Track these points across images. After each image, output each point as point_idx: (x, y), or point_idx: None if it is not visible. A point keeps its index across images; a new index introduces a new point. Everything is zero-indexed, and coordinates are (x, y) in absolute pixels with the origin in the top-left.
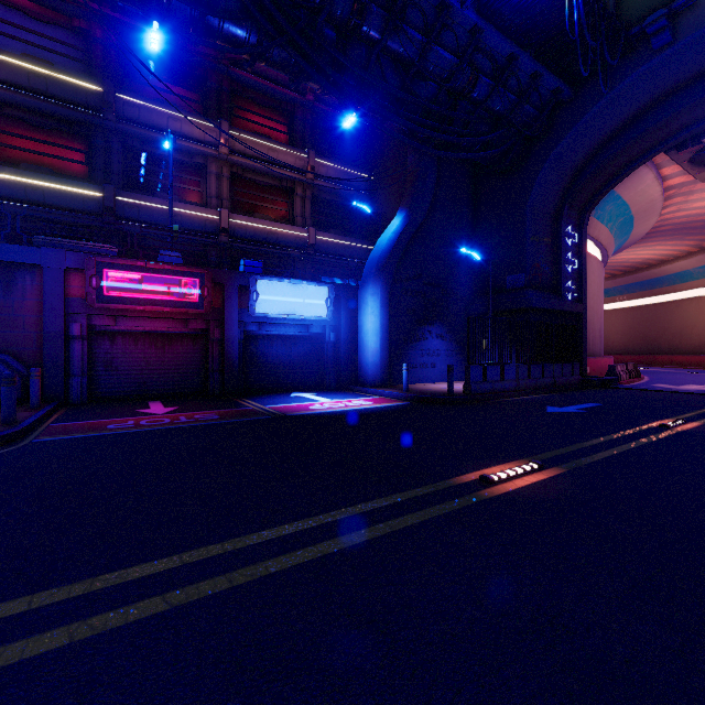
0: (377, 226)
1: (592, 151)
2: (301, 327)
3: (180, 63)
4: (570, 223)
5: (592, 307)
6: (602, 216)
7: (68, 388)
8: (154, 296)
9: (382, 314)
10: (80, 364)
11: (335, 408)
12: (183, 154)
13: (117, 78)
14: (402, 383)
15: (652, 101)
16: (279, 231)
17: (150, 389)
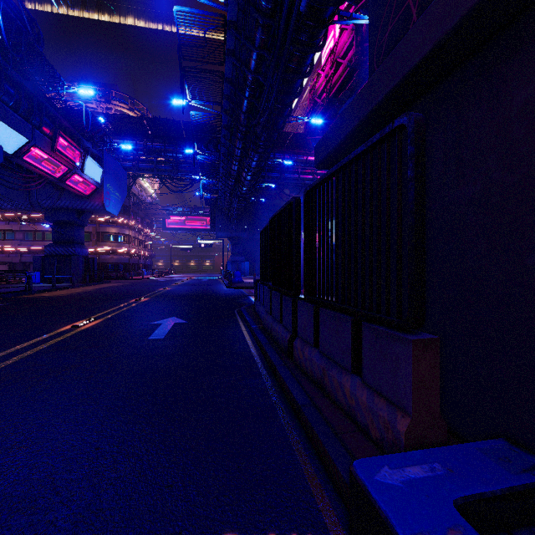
0: None
1: None
2: None
3: None
4: None
5: None
6: None
7: None
8: None
9: None
10: None
11: None
12: None
13: None
14: None
15: None
16: None
17: None
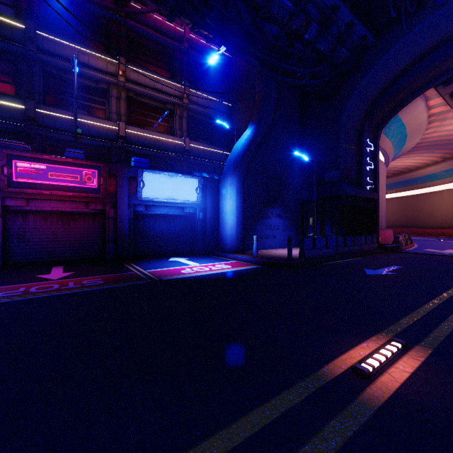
0: (233, 138)
1: (386, 84)
2: (178, 209)
3: (88, 13)
4: (368, 136)
5: (380, 196)
6: (388, 133)
7: None
8: (59, 183)
9: (238, 199)
10: None
11: (201, 271)
12: (91, 81)
13: (38, 20)
14: (252, 250)
15: (431, 48)
16: (163, 140)
17: (57, 256)
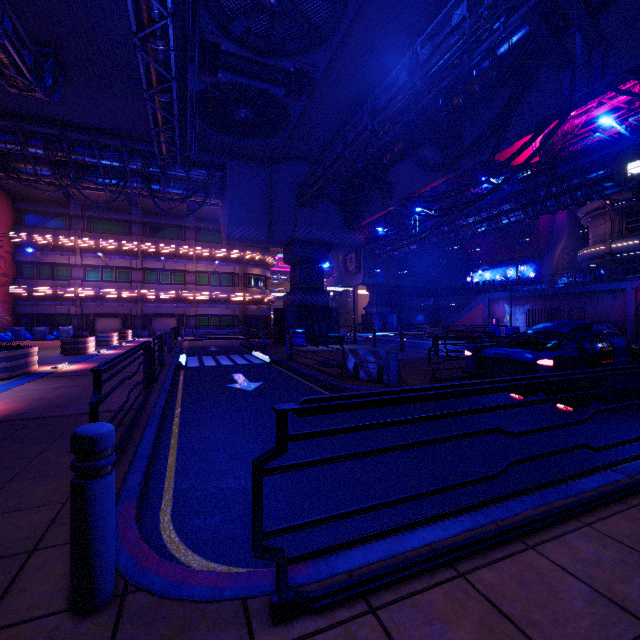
0: None
1: None
2: None
3: None
4: None
5: None
6: None
7: (638, 339)
8: None
9: None
10: None
11: None
12: None
13: None
14: None
15: None
16: None
17: None
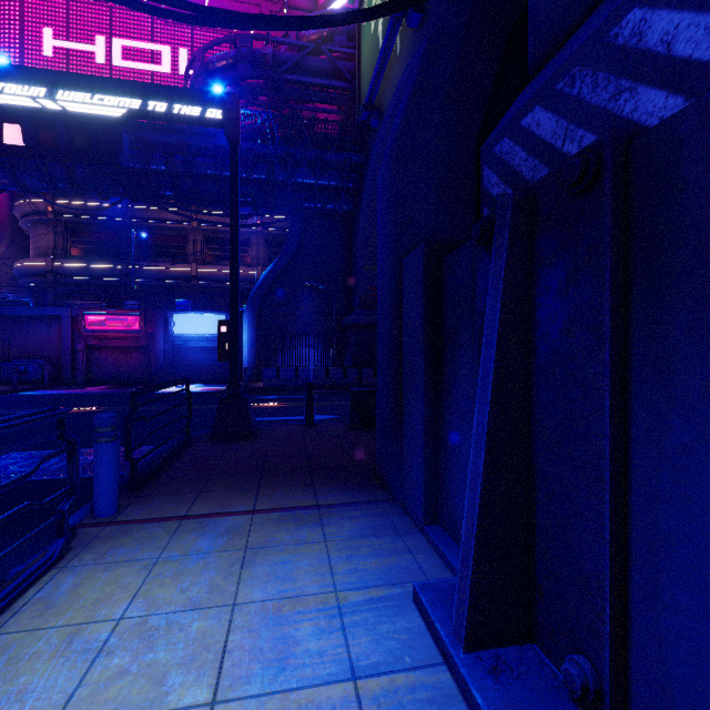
0: None
1: None
2: (215, 342)
3: None
4: None
5: None
6: None
7: (76, 376)
8: (114, 328)
9: (250, 332)
10: (82, 364)
11: (166, 391)
12: (174, 231)
13: None
14: None
15: None
16: None
17: (120, 379)
